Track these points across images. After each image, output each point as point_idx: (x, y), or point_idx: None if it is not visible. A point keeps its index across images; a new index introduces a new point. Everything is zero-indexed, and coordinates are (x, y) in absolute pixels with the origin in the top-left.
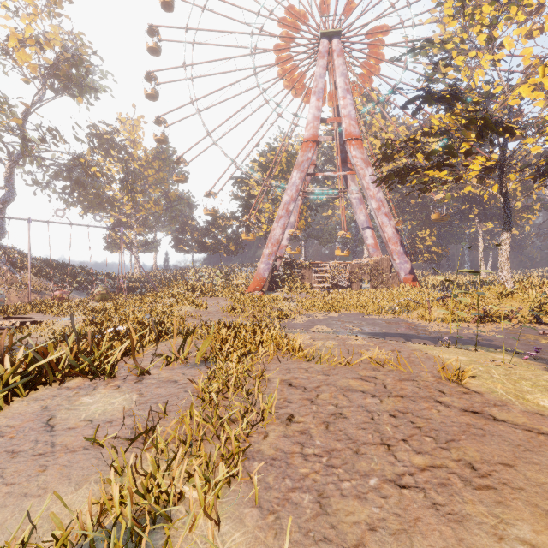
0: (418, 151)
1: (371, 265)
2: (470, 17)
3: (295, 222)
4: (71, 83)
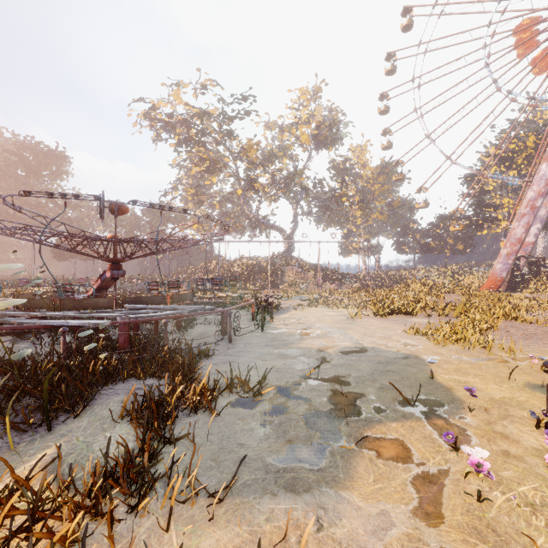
0: None
1: None
2: None
3: (547, 214)
4: (327, 141)
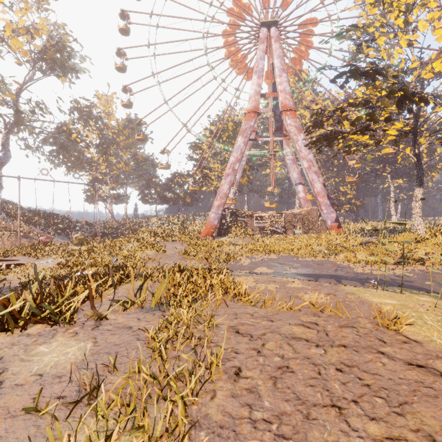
0: (344, 119)
1: (302, 214)
2: (389, 5)
3: (240, 179)
4: (56, 65)
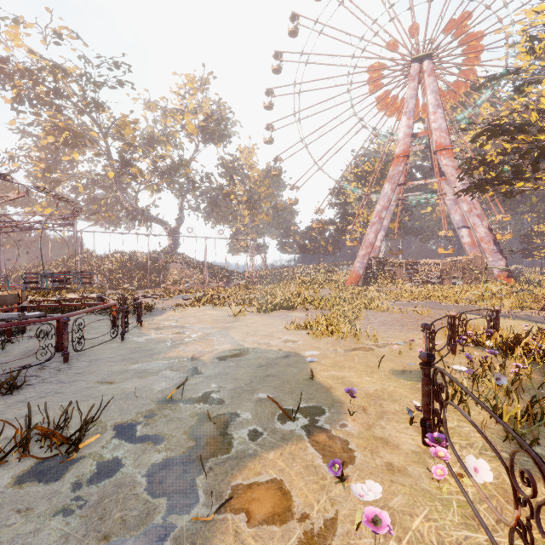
0: (493, 169)
1: (463, 262)
2: (544, 50)
3: (388, 225)
4: (215, 136)
